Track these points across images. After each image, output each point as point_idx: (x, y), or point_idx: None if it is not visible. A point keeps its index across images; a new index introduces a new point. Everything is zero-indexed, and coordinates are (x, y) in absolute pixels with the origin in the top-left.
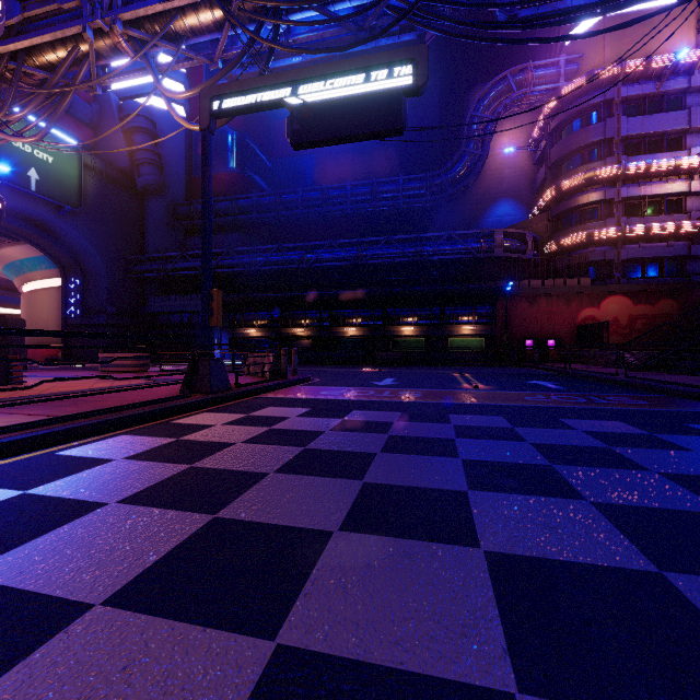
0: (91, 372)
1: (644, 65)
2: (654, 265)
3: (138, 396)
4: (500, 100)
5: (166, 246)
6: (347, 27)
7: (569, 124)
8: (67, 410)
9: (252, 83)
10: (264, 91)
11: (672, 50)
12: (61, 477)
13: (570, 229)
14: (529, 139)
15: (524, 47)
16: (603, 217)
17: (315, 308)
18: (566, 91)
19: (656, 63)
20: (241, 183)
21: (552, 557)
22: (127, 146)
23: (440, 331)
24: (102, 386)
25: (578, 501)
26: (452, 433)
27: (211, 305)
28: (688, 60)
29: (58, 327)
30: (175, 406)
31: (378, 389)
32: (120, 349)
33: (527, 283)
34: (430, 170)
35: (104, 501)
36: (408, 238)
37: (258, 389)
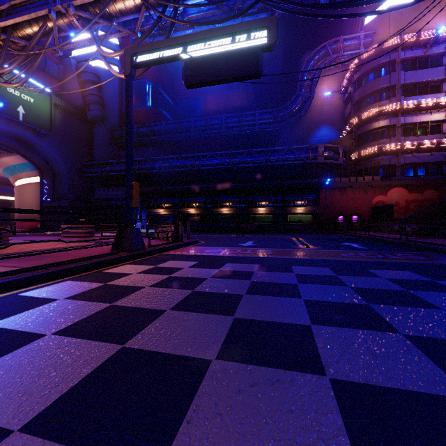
0: (56, 237)
1: (416, 37)
2: (422, 167)
3: (83, 253)
4: (321, 61)
5: (107, 156)
6: (222, 9)
7: (366, 76)
8: (32, 263)
9: (159, 44)
10: (167, 49)
11: (434, 28)
12: (17, 313)
13: (367, 144)
14: (340, 86)
15: (336, 28)
16: (388, 136)
17: (202, 196)
18: (364, 55)
19: (424, 36)
20: (154, 115)
21: (384, 384)
22: (81, 92)
23: (282, 211)
24: (60, 246)
25: (394, 334)
26: (295, 280)
27: (132, 193)
28: (444, 34)
29: (37, 208)
30: (106, 260)
31: (243, 249)
32: (77, 222)
33: (339, 179)
34: (276, 107)
35: (43, 333)
36: (262, 151)
37: (163, 249)
